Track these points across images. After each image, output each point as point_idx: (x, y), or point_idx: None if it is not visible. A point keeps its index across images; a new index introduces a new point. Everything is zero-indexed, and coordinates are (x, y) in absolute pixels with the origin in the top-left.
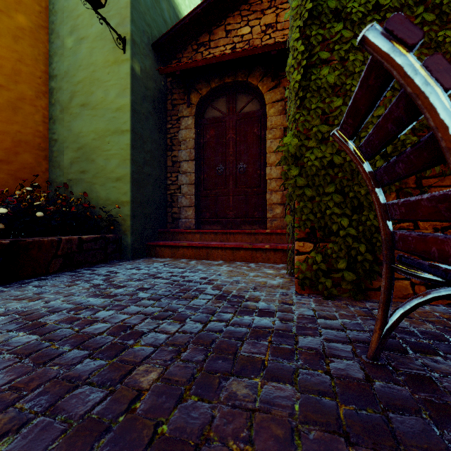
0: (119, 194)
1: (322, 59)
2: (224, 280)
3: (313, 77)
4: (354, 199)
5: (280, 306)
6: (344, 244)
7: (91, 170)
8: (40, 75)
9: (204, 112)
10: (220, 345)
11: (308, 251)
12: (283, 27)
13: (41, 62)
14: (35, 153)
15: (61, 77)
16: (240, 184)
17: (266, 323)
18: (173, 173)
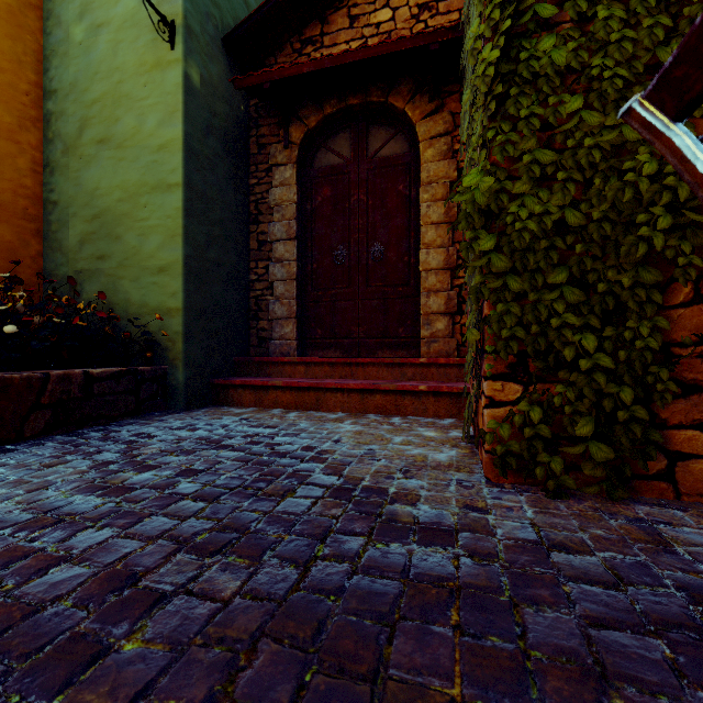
0: (163, 296)
1: (540, 21)
2: (347, 451)
3: (524, 56)
4: (607, 295)
5: (462, 514)
6: (589, 387)
7: (116, 255)
8: (27, 88)
9: (312, 157)
10: (338, 641)
11: (512, 399)
12: (449, 9)
13: (30, 67)
14: (18, 225)
15: (64, 94)
16: (375, 279)
17: (441, 565)
18: (260, 262)
